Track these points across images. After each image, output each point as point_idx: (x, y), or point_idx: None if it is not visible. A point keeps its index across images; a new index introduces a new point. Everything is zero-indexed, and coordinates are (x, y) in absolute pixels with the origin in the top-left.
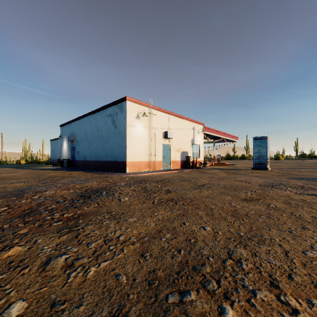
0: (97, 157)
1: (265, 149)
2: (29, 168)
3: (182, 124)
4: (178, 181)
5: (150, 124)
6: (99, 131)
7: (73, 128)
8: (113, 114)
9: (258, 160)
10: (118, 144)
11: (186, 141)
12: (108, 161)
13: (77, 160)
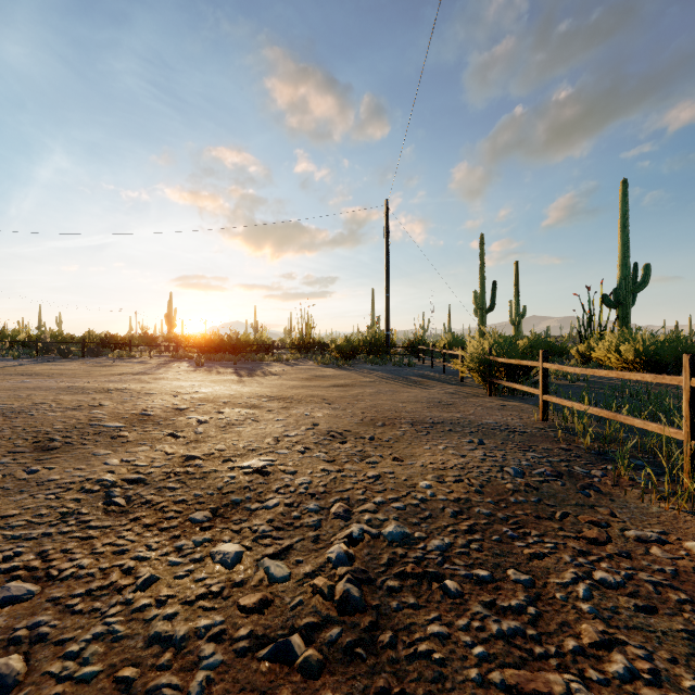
0: None
1: None
2: None
3: None
4: None
5: None
6: None
7: None
8: None
9: None
10: None
11: None
12: None
13: None
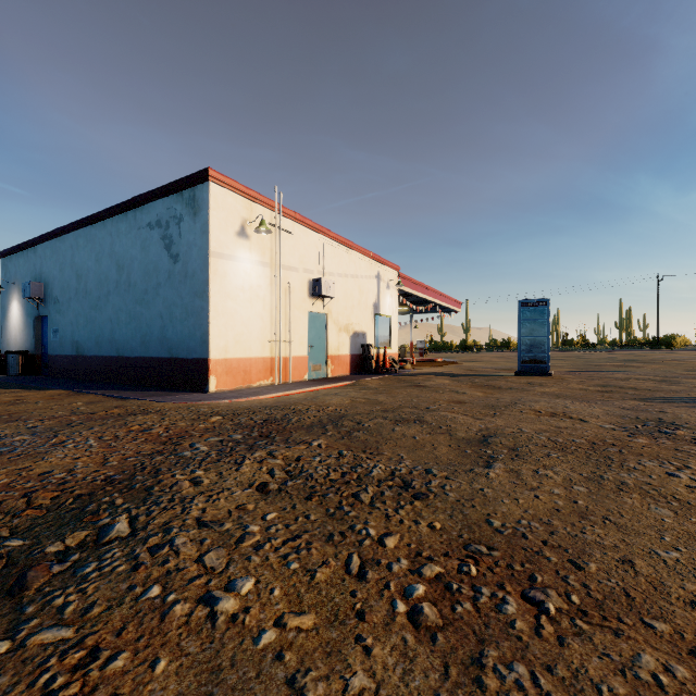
0: (116, 347)
1: (545, 329)
2: None
3: (353, 263)
4: (389, 424)
5: (276, 255)
6: (122, 270)
7: (41, 261)
8: (168, 221)
9: (530, 354)
10: (183, 310)
11: (362, 308)
12: (150, 357)
13: (52, 354)
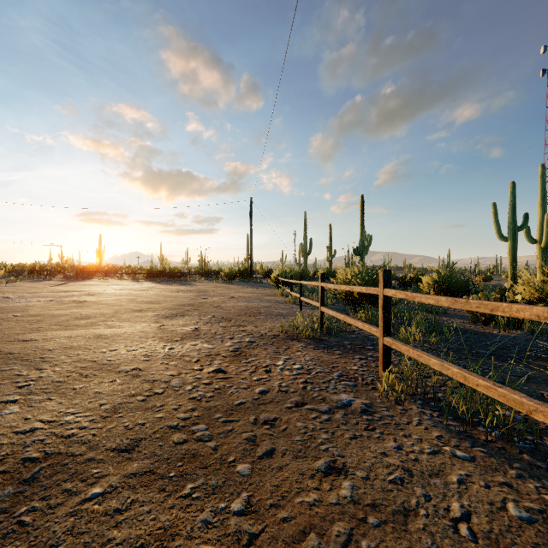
0: None
1: None
2: None
3: None
4: None
5: None
6: None
7: None
8: None
9: None
10: None
11: None
12: None
13: None
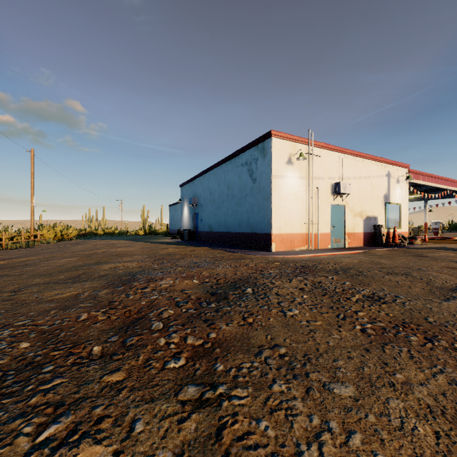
0: (226, 227)
1: None
2: (147, 240)
3: (365, 168)
4: (381, 274)
5: (309, 171)
6: (229, 189)
7: (195, 187)
8: (250, 161)
9: None
10: (258, 207)
11: (374, 199)
12: (242, 232)
13: (200, 231)
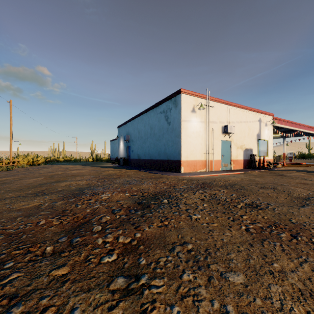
0: (150, 156)
1: None
2: (94, 165)
3: (244, 115)
4: (256, 188)
5: (207, 117)
6: (152, 129)
7: (128, 128)
8: (166, 110)
9: None
10: (172, 142)
11: (250, 137)
12: (161, 159)
13: (131, 158)
